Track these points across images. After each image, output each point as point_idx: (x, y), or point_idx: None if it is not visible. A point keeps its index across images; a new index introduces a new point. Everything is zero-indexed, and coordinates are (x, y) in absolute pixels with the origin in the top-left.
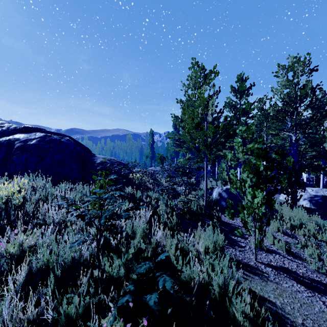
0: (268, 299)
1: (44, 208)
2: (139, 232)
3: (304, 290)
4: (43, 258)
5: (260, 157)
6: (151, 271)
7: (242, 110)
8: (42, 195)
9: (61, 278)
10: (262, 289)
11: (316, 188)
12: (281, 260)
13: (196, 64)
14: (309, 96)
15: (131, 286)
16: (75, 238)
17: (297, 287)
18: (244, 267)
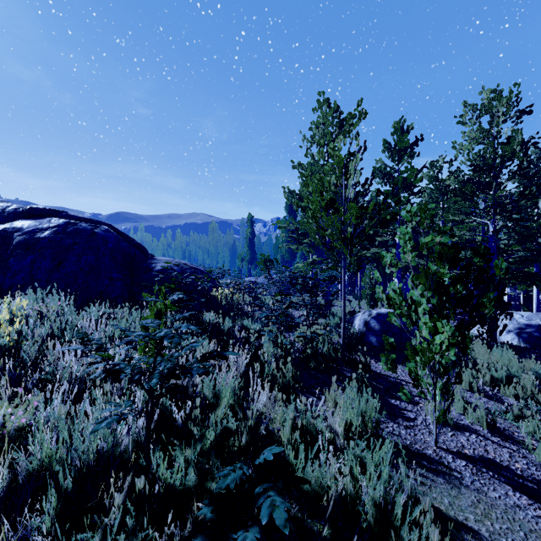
0: (465, 523)
1: (56, 352)
2: (227, 395)
3: (528, 504)
4: (41, 452)
5: (446, 259)
6: (246, 479)
7: (403, 180)
8: (54, 327)
9: (74, 491)
10: (452, 504)
11: (527, 313)
12: (481, 444)
13: (325, 102)
14: (517, 157)
15: (208, 510)
16: (104, 412)
17: (514, 498)
18: (416, 460)
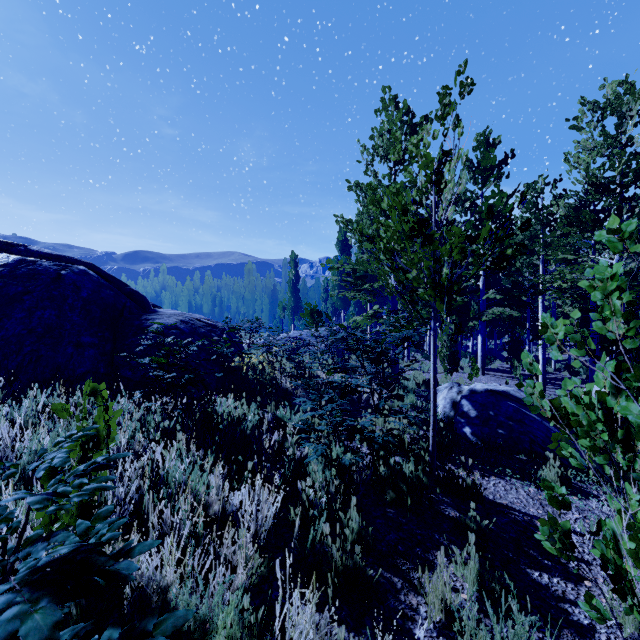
0: None
1: None
2: (226, 625)
3: None
4: None
5: None
6: None
7: None
8: None
9: None
10: None
11: None
12: None
13: (392, 101)
14: None
15: None
16: None
17: None
18: None
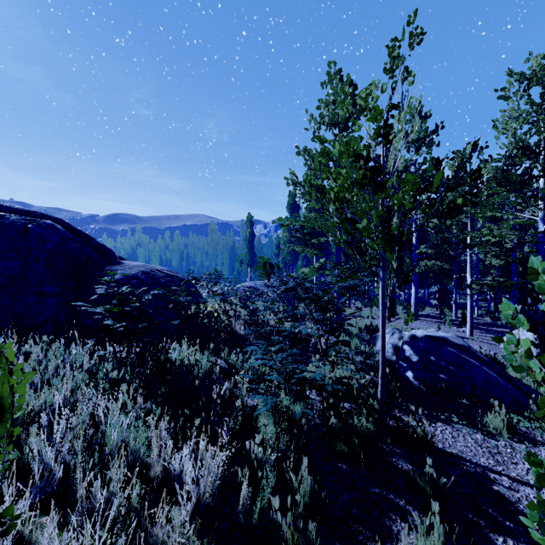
0: None
1: None
2: None
3: None
4: None
5: None
6: None
7: (422, 173)
8: None
9: None
10: None
11: None
12: None
13: (337, 74)
14: None
15: None
16: None
17: None
18: None
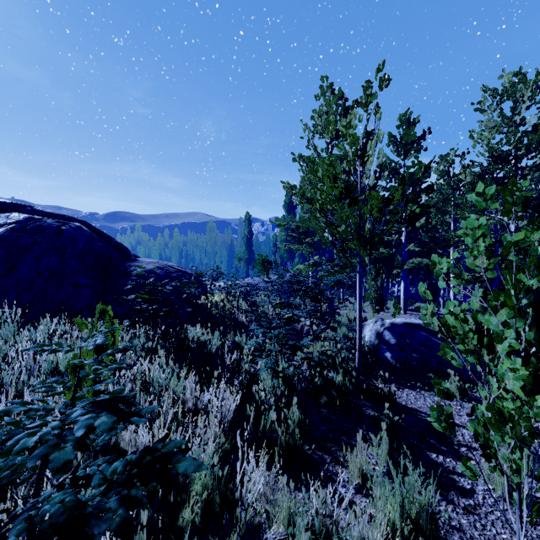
0: None
1: None
2: (201, 477)
3: None
4: None
5: None
6: None
7: (410, 176)
8: None
9: None
10: None
11: None
12: None
13: (329, 88)
14: None
15: None
16: None
17: None
18: None
